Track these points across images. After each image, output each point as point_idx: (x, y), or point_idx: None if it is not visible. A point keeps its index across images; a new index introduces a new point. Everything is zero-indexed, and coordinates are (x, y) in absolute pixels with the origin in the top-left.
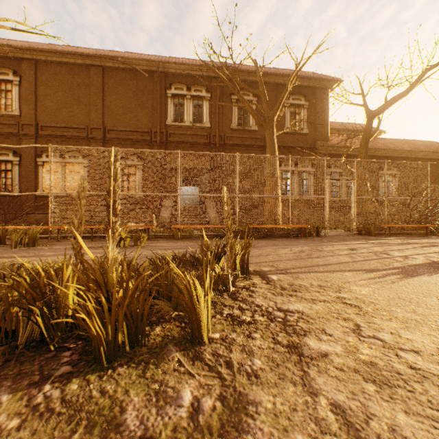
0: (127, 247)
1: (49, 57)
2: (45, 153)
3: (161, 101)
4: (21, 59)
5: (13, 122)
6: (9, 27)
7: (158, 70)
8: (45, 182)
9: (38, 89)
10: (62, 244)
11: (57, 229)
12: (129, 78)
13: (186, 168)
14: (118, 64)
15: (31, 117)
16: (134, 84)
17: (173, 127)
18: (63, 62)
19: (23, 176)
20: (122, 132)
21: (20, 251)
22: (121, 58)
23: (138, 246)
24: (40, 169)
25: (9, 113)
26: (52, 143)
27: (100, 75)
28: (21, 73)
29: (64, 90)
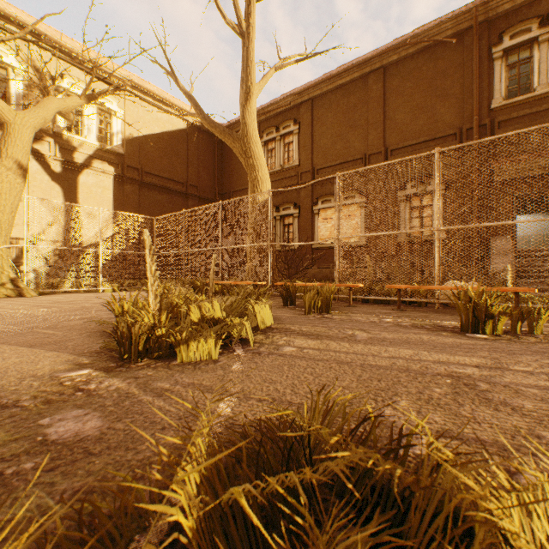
0: (503, 336)
1: (324, 89)
2: (320, 199)
3: (479, 74)
4: (299, 104)
5: (293, 174)
6: (293, 61)
7: (474, 23)
8: (320, 232)
9: (314, 130)
10: (359, 312)
11: (349, 288)
12: (422, 63)
13: (537, 176)
14: (404, 52)
15: (308, 163)
16: (428, 68)
17: (506, 109)
18: (337, 86)
19: (301, 228)
20: (410, 148)
21: (316, 321)
22: (410, 39)
23: (532, 337)
24: (316, 218)
25: (290, 165)
26: (326, 187)
27: (379, 81)
28: (299, 119)
29: (338, 120)
